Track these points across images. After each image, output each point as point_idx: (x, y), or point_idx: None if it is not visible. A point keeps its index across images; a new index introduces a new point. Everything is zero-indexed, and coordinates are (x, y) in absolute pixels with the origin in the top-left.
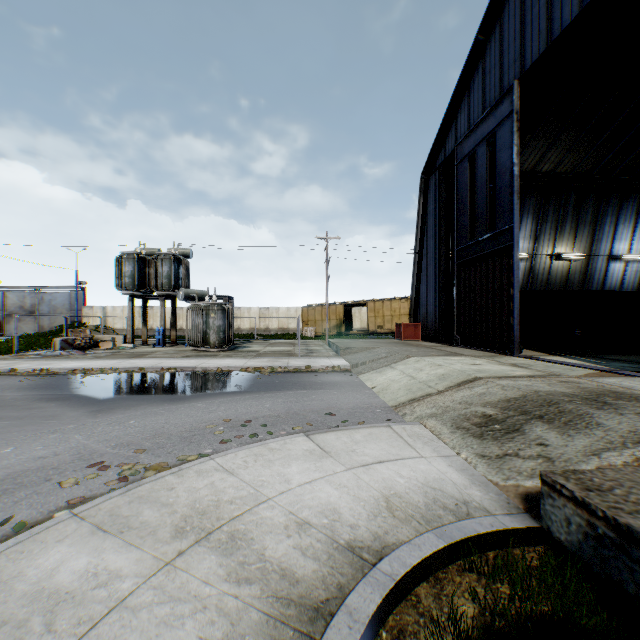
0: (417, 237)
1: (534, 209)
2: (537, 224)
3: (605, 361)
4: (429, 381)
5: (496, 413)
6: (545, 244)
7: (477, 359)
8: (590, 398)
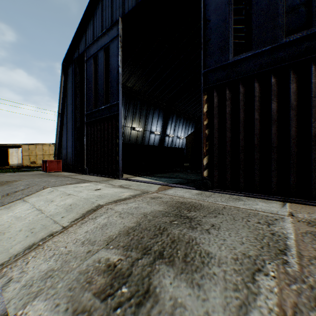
0: (60, 103)
1: (125, 104)
2: (126, 111)
3: (159, 178)
4: (56, 214)
5: (120, 258)
6: (129, 122)
7: (99, 184)
8: (178, 214)
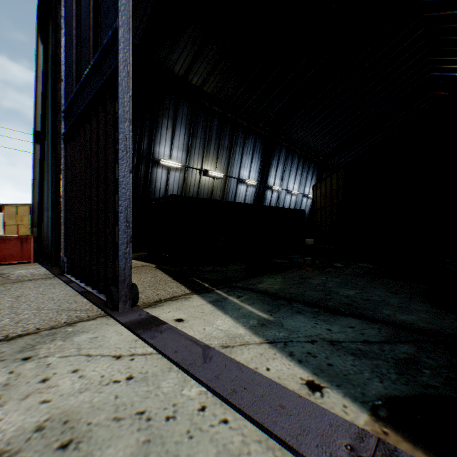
0: (38, 108)
1: (187, 121)
2: (190, 137)
3: (269, 308)
4: None
5: None
6: (196, 159)
7: None
8: None
